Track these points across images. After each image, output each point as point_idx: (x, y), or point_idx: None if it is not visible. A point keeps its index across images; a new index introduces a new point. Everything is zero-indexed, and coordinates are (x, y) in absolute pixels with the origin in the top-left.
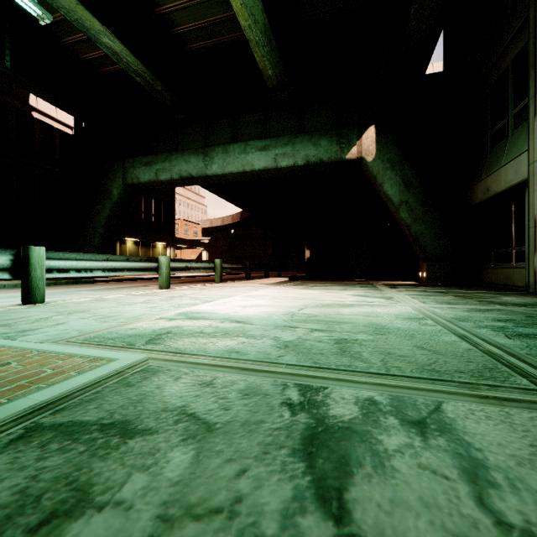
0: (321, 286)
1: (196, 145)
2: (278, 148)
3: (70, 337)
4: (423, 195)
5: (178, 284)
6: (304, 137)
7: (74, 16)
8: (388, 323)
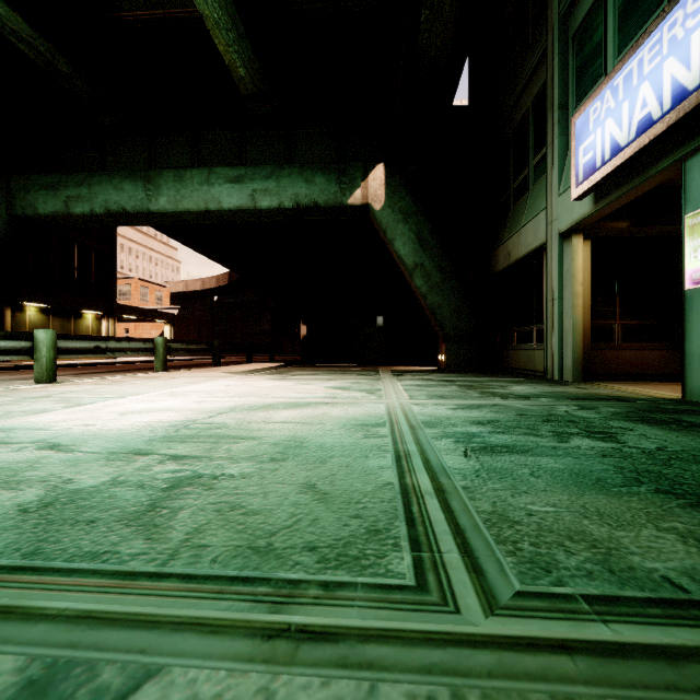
0: (307, 375)
1: (135, 166)
2: (256, 181)
3: None
4: (441, 257)
5: (100, 373)
6: (292, 169)
7: None
8: (320, 436)
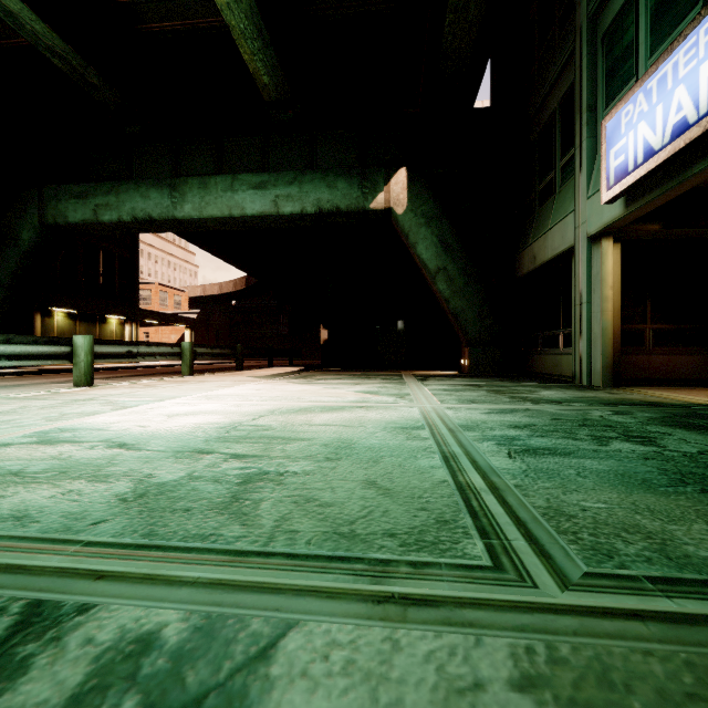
0: (331, 379)
1: (161, 174)
2: (279, 187)
3: None
4: (464, 261)
5: (128, 377)
6: (315, 174)
7: None
8: (365, 438)
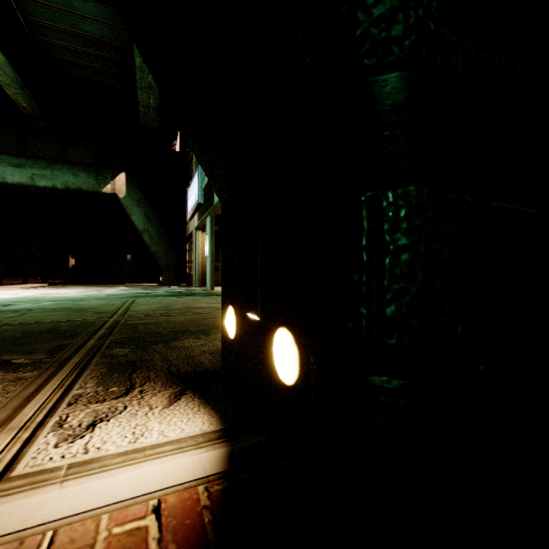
0: (72, 288)
1: None
2: (35, 168)
3: None
4: (159, 227)
5: None
6: (63, 166)
7: None
8: (70, 296)
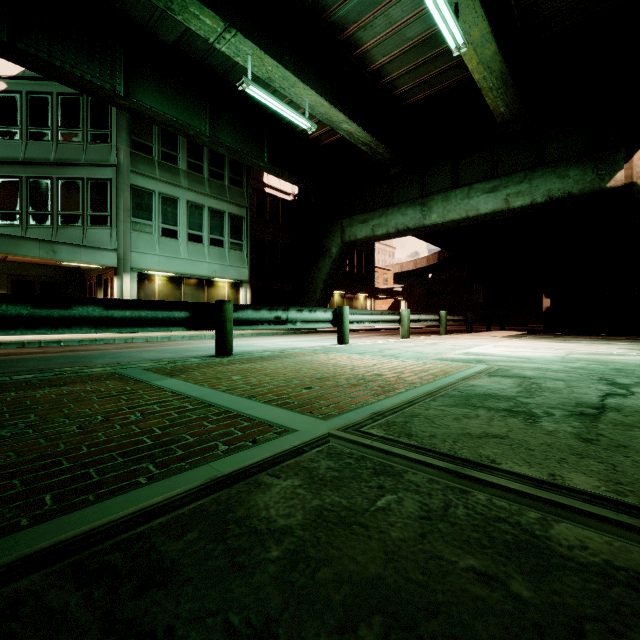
0: (573, 340)
1: (411, 196)
2: (509, 187)
3: (425, 358)
4: None
5: (396, 335)
6: (544, 170)
7: (325, 116)
8: None
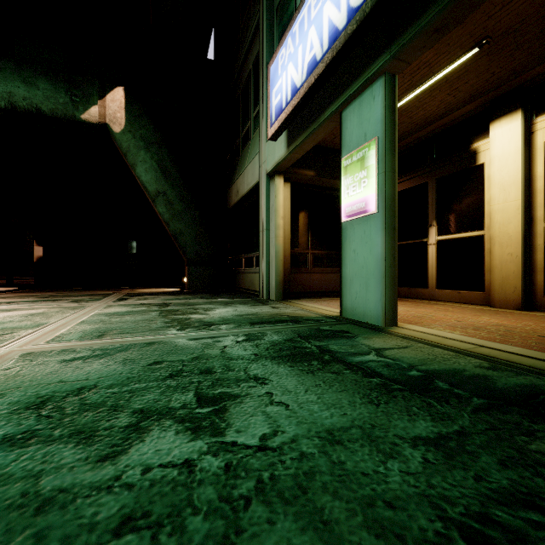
0: None
1: None
2: None
3: None
4: (183, 188)
5: None
6: (4, 63)
7: None
8: None
